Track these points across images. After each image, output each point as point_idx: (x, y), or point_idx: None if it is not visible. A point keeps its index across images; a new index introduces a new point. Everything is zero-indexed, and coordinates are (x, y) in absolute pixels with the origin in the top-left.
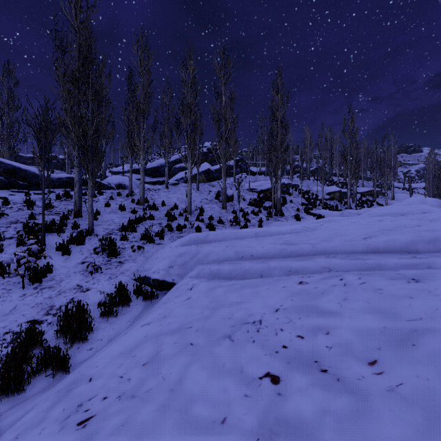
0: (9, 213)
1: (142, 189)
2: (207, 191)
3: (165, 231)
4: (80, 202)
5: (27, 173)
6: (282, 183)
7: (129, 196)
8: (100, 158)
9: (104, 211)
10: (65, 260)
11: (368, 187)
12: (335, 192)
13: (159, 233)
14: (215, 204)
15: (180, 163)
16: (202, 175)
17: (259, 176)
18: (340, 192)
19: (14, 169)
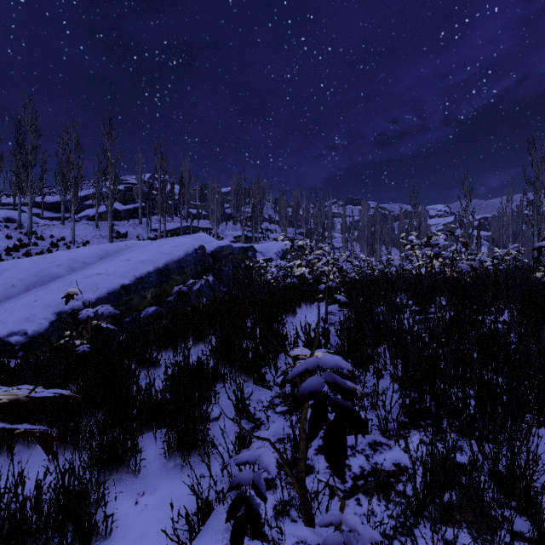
0: None
1: (30, 224)
2: (107, 229)
3: (45, 253)
4: None
5: None
6: (186, 226)
7: (18, 229)
8: None
9: None
10: None
11: (290, 234)
12: (240, 236)
13: (38, 253)
14: (105, 240)
15: (90, 200)
16: (106, 214)
17: (177, 219)
18: (245, 236)
19: None
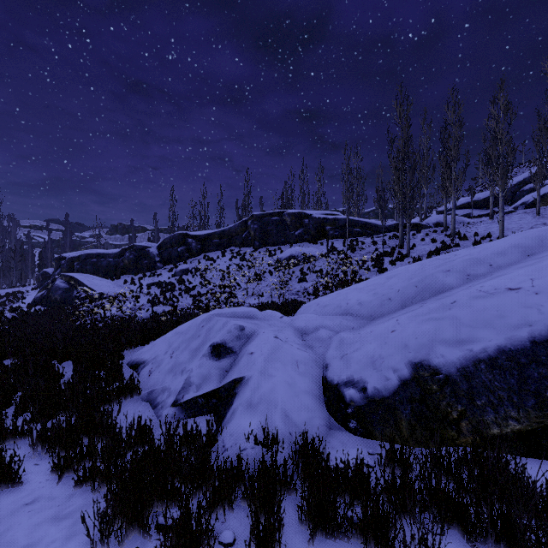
0: (365, 249)
1: (453, 224)
2: None
3: None
4: (402, 239)
5: (372, 225)
6: None
7: (444, 232)
8: (414, 207)
9: (419, 244)
10: (393, 267)
11: None
12: None
13: None
14: None
15: (530, 183)
16: None
17: None
18: None
19: (365, 223)
